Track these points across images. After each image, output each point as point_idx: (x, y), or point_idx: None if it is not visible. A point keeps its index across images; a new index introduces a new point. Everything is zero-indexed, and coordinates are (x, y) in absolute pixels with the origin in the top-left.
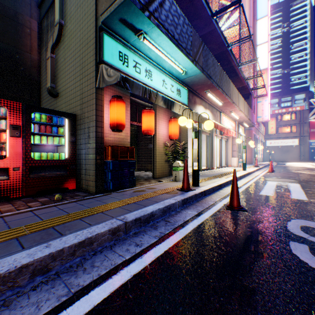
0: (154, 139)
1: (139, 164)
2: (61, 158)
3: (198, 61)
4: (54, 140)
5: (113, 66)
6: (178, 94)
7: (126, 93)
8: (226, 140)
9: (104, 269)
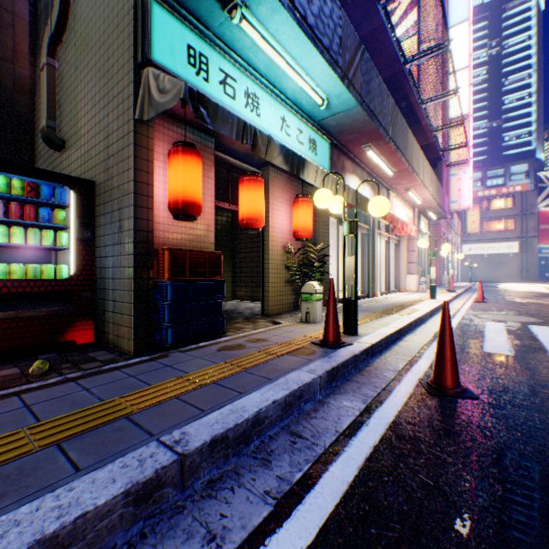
0: (265, 238)
1: (235, 288)
2: (61, 275)
3: (353, 81)
4: (44, 236)
5: (174, 75)
6: (312, 150)
7: (206, 143)
8: (396, 243)
9: None
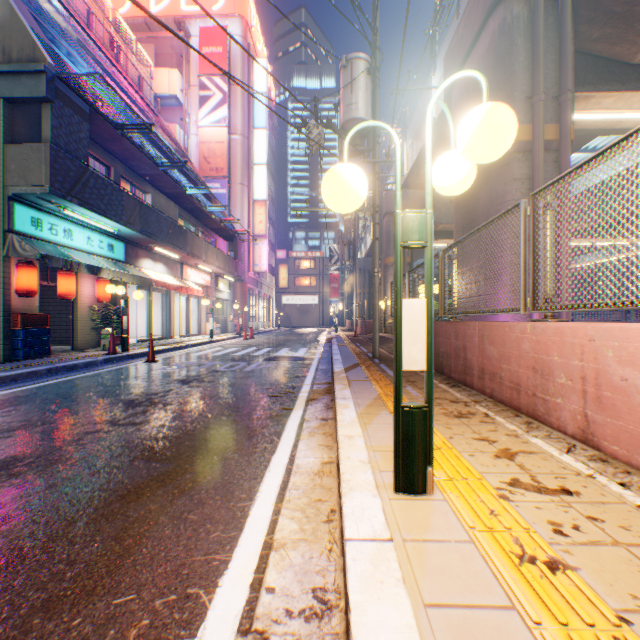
0: (76, 301)
1: None
2: None
3: (135, 223)
4: None
5: (26, 234)
6: (111, 250)
7: None
8: (199, 298)
9: (51, 379)
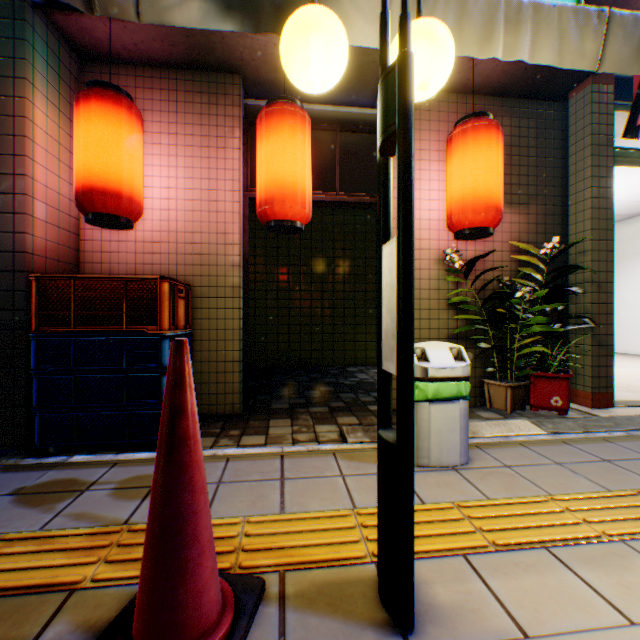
0: None
1: None
2: None
3: None
4: None
5: None
6: None
7: (221, 89)
8: None
9: None
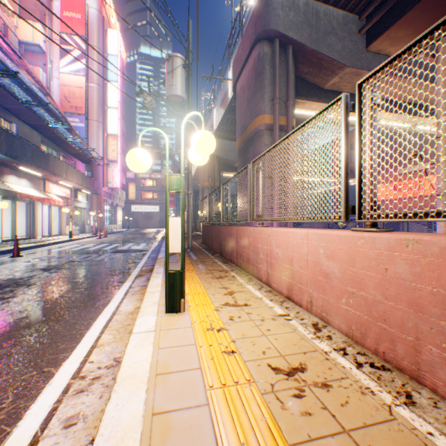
0: None
1: None
2: None
3: (0, 147)
4: None
5: None
6: None
7: None
8: (60, 207)
9: None
